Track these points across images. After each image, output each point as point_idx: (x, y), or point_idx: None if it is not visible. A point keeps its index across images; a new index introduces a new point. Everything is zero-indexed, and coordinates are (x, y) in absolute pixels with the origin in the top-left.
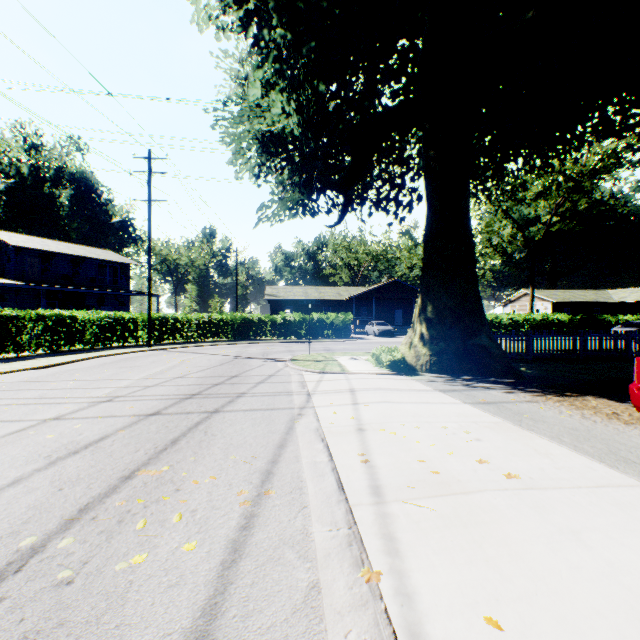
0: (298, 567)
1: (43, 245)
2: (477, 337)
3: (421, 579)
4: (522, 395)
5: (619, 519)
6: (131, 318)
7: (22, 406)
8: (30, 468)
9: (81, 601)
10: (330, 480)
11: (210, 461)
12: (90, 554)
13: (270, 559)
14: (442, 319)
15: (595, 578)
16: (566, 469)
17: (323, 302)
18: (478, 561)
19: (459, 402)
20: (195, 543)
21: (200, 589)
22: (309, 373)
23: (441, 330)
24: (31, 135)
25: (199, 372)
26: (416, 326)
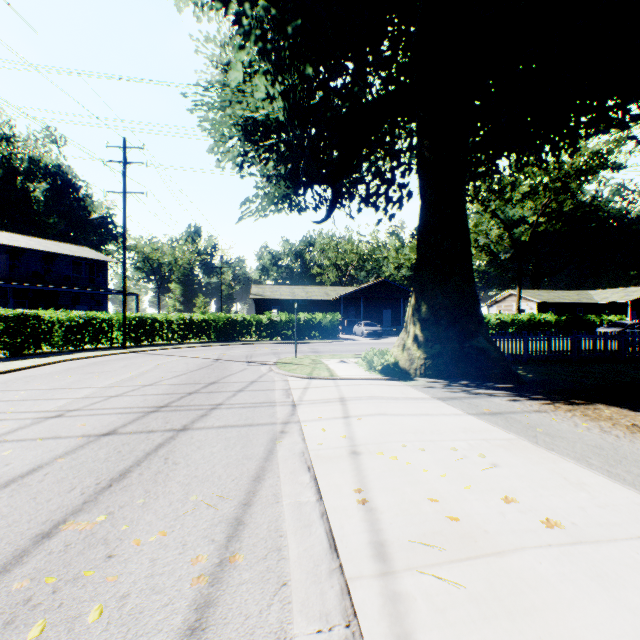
0: None
1: (11, 240)
2: (474, 339)
3: None
4: (528, 403)
5: None
6: (105, 318)
7: None
8: None
9: None
10: (318, 533)
11: (163, 505)
12: None
13: None
14: (437, 320)
15: None
16: (611, 507)
17: (310, 302)
18: None
19: (462, 413)
20: None
21: None
22: (295, 379)
23: (436, 331)
24: (2, 125)
25: (173, 378)
26: (409, 327)
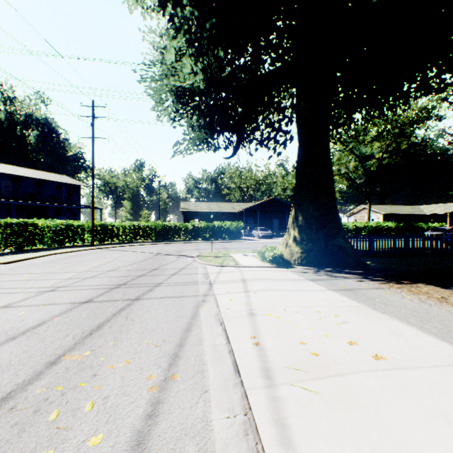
0: None
1: (14, 171)
2: (335, 239)
3: None
4: (371, 283)
5: None
6: (79, 225)
7: None
8: None
9: None
10: (227, 363)
11: (127, 345)
12: None
13: None
14: (310, 226)
15: None
16: (420, 348)
17: (222, 213)
18: (365, 451)
19: (325, 289)
20: (101, 436)
21: None
22: (211, 266)
23: (309, 234)
24: (7, 90)
25: (128, 266)
26: (290, 231)
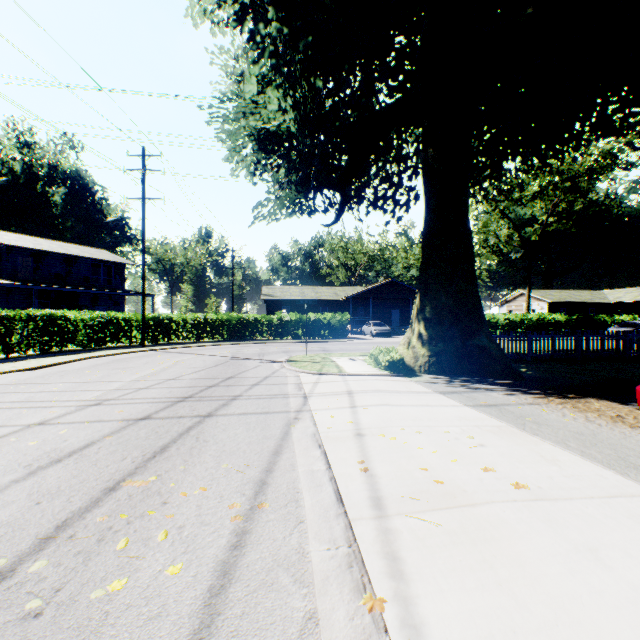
0: (293, 594)
1: (35, 244)
2: (476, 338)
3: (429, 607)
4: (523, 397)
5: (637, 534)
6: (125, 318)
7: (6, 410)
8: (7, 479)
9: (49, 638)
10: (328, 491)
11: (201, 470)
12: (64, 580)
13: (263, 584)
14: (441, 319)
15: (620, 605)
16: (575, 477)
17: (320, 302)
18: (490, 585)
19: (460, 405)
20: (180, 566)
21: (184, 622)
22: (306, 374)
23: (440, 330)
24: (24, 133)
25: (193, 373)
26: (414, 326)
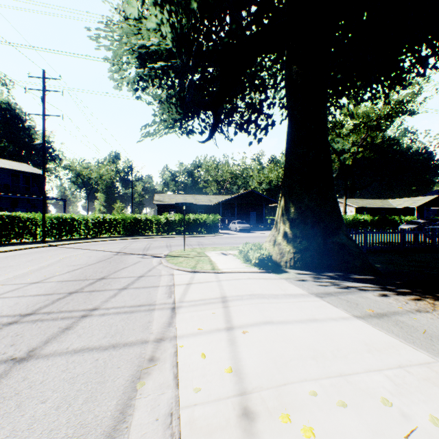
0: None
1: None
2: (336, 236)
3: None
4: (402, 299)
5: None
6: (29, 218)
7: None
8: None
9: None
10: None
11: None
12: None
13: None
14: (304, 219)
15: None
16: None
17: (198, 206)
18: None
19: (349, 316)
20: None
21: None
22: (180, 272)
23: (304, 229)
24: None
25: (66, 273)
26: (279, 225)
